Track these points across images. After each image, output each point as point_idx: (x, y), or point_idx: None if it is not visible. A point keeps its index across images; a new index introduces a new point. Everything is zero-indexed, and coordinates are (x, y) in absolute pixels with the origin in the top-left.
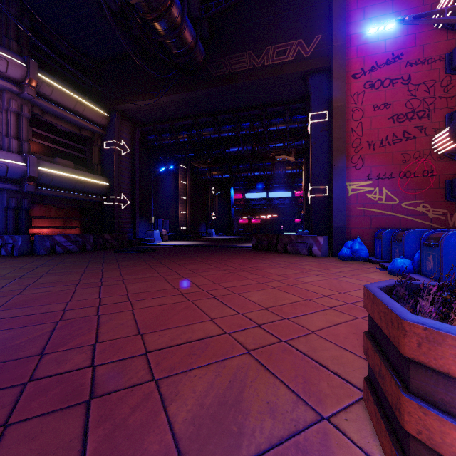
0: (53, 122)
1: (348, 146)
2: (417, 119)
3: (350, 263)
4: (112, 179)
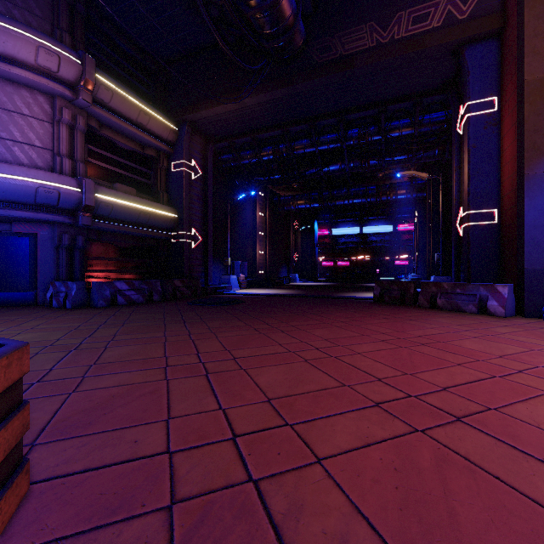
0: (112, 138)
1: None
2: None
3: None
4: (182, 210)
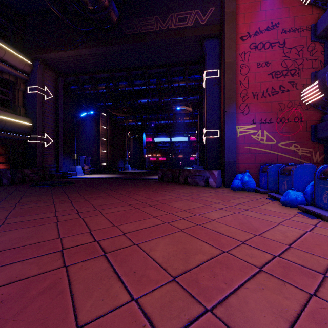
0: None
1: (237, 95)
2: (290, 76)
3: (243, 194)
4: (35, 120)
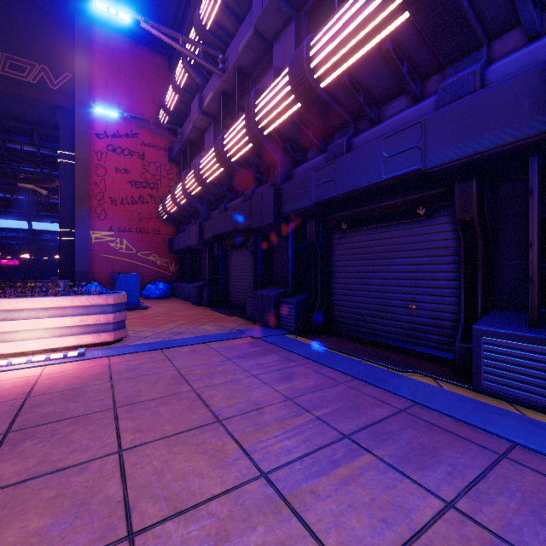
0: None
1: (92, 197)
2: (150, 189)
3: None
4: None
